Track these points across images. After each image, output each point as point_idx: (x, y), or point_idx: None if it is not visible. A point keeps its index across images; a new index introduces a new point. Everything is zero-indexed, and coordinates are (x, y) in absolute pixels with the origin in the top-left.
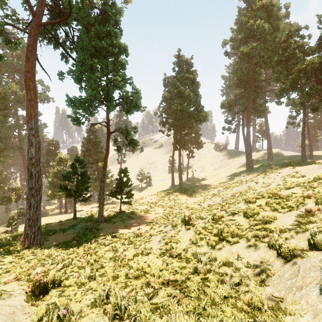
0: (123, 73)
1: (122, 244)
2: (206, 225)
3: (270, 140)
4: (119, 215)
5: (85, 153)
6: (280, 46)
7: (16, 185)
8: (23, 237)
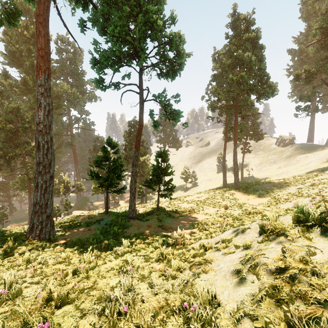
0: (159, 7)
1: (145, 259)
2: None
3: None
4: (157, 211)
5: (126, 146)
6: None
7: (65, 178)
8: (29, 226)
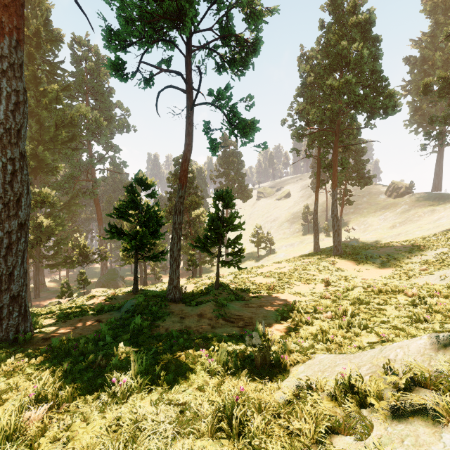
0: None
1: (178, 422)
2: None
3: None
4: (215, 289)
5: (171, 194)
6: None
7: (81, 242)
8: None
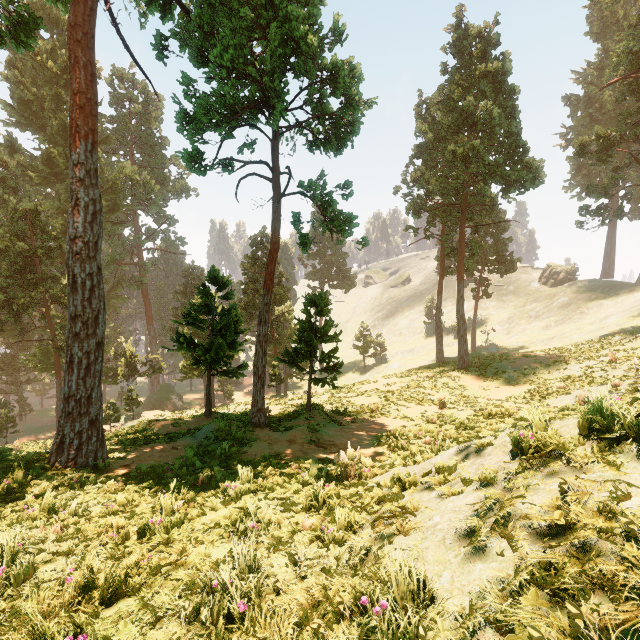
0: (310, 9)
1: (282, 506)
2: None
3: None
4: (307, 412)
5: (247, 285)
6: None
7: (127, 348)
8: (54, 442)
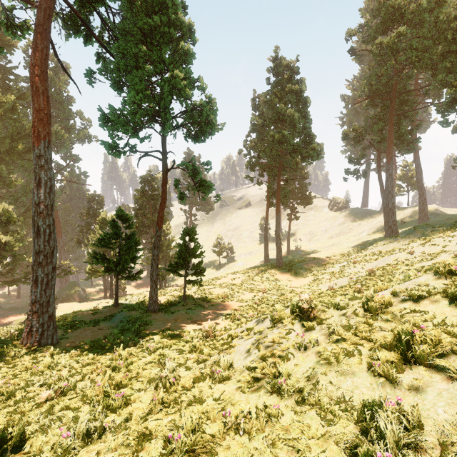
0: (187, 69)
1: (178, 352)
2: (351, 322)
3: (423, 189)
4: (183, 301)
5: (137, 211)
6: (448, 26)
7: None
8: (25, 331)
